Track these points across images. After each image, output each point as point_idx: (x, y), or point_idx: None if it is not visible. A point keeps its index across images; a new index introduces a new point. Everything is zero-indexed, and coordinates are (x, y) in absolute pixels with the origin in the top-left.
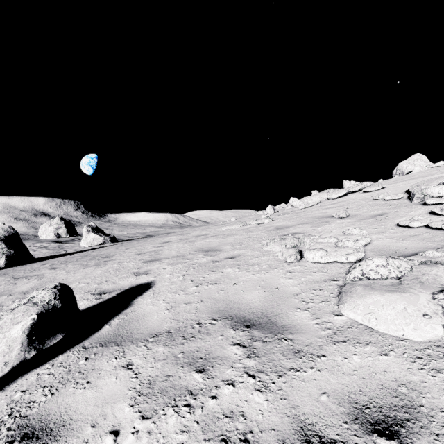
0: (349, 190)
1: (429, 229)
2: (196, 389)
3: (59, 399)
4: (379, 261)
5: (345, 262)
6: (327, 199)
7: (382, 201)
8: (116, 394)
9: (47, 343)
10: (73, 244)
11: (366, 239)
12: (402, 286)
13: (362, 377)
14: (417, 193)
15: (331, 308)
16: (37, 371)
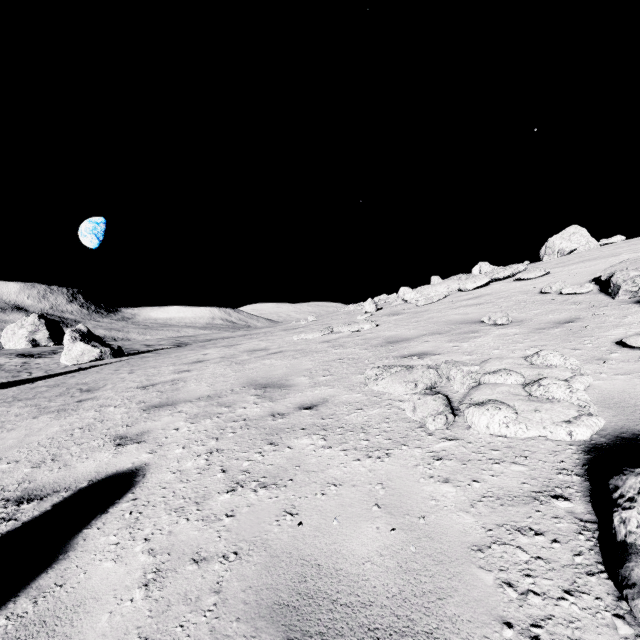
0: (492, 276)
1: None
2: None
3: None
4: None
5: (564, 440)
6: (457, 290)
7: (558, 296)
8: None
9: None
10: (50, 360)
11: (585, 379)
12: None
13: None
14: (624, 283)
15: (609, 633)
16: None
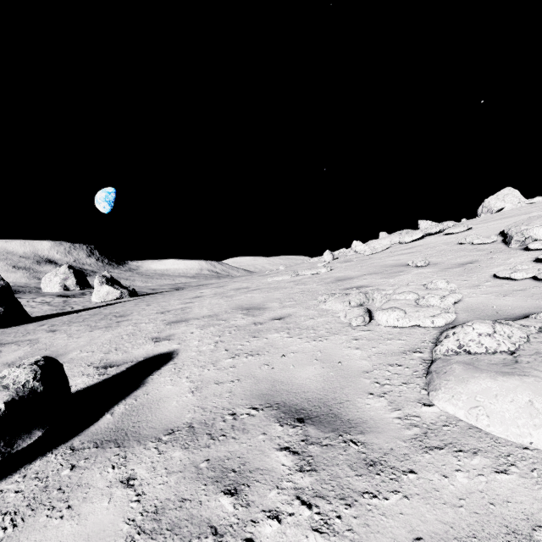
0: (426, 232)
1: (538, 282)
2: (223, 525)
3: (22, 535)
4: (482, 327)
5: (430, 327)
6: (398, 243)
7: (470, 245)
8: (105, 530)
9: (18, 445)
10: (83, 299)
11: (456, 295)
12: (519, 366)
13: (474, 511)
14: (515, 235)
15: (416, 393)
16: (1, 486)
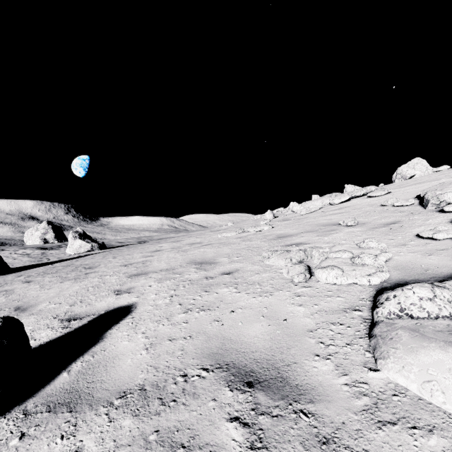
0: (352, 195)
1: None
2: None
3: None
4: (422, 291)
5: (366, 285)
6: (329, 204)
7: (391, 207)
8: None
9: None
10: (59, 251)
11: (387, 254)
12: None
13: None
14: (432, 199)
15: (361, 356)
16: None
